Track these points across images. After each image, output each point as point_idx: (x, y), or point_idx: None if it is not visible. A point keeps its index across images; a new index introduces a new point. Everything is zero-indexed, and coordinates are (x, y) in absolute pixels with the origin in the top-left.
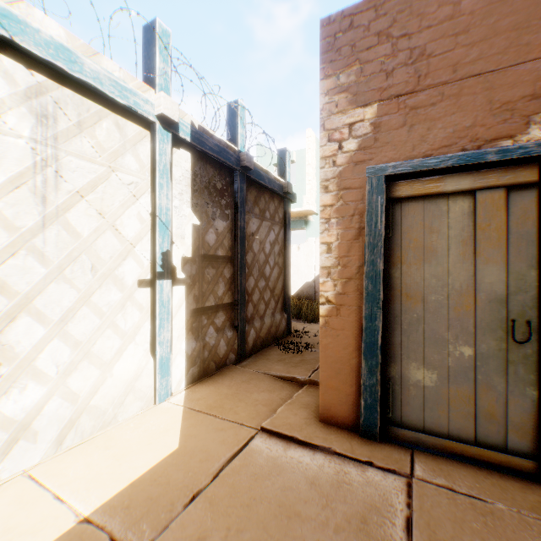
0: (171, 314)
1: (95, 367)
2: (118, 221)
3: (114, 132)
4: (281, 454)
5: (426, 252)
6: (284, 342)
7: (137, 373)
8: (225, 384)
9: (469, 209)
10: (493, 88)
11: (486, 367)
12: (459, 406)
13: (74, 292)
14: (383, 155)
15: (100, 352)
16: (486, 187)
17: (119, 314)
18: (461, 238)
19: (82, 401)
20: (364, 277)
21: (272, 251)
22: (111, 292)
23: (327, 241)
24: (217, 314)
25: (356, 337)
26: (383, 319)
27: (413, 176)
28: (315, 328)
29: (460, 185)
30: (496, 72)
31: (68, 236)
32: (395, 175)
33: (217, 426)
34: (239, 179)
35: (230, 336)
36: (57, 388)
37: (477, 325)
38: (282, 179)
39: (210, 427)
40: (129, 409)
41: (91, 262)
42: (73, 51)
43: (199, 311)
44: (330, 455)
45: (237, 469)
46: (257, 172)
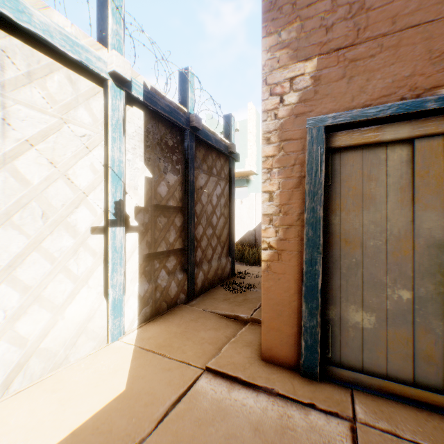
0: (123, 259)
1: (47, 310)
2: (71, 170)
3: (66, 85)
4: (226, 396)
5: (364, 199)
6: (229, 283)
7: (90, 315)
8: (175, 322)
9: (407, 157)
10: (432, 37)
11: (424, 310)
12: (397, 347)
13: (24, 238)
14: (323, 107)
15: (51, 295)
16: (425, 135)
17: (72, 260)
18: (400, 185)
19: (31, 344)
20: (305, 224)
21: (219, 203)
22: (63, 238)
23: (269, 190)
24: (169, 258)
25: (296, 281)
26: (322, 264)
27: (352, 127)
28: (256, 270)
29: (398, 134)
30: (435, 22)
31: (16, 183)
32: (334, 126)
33: (165, 366)
34: (189, 138)
35: (180, 278)
36: (4, 333)
37: (415, 269)
38: (227, 141)
39: (157, 367)
40: (82, 349)
41: (42, 209)
42: (21, 1)
43: (152, 256)
44: (273, 396)
45: (182, 414)
46: (205, 132)
